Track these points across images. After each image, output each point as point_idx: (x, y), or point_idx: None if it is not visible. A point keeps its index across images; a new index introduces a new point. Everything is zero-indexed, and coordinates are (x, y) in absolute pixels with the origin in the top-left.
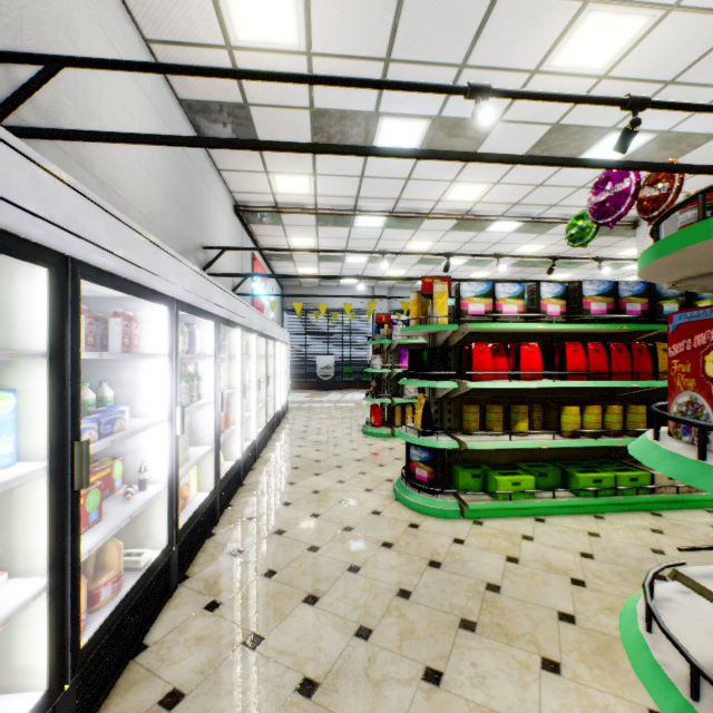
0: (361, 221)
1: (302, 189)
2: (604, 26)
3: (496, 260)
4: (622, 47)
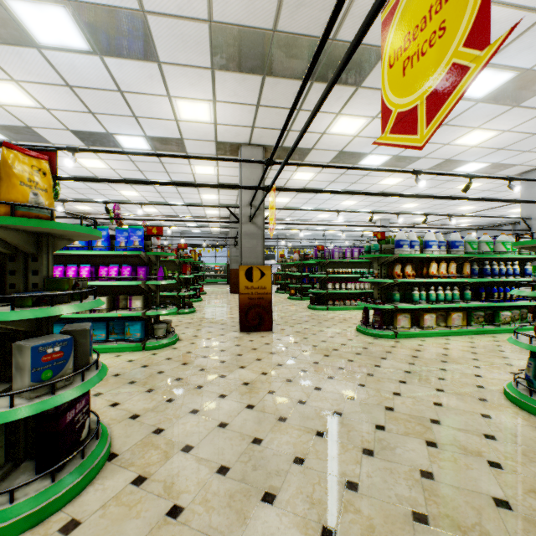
0: (125, 214)
1: (89, 208)
2: (127, 192)
3: (209, 224)
4: (138, 194)
